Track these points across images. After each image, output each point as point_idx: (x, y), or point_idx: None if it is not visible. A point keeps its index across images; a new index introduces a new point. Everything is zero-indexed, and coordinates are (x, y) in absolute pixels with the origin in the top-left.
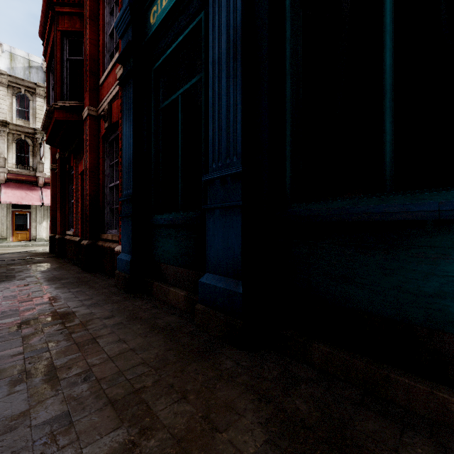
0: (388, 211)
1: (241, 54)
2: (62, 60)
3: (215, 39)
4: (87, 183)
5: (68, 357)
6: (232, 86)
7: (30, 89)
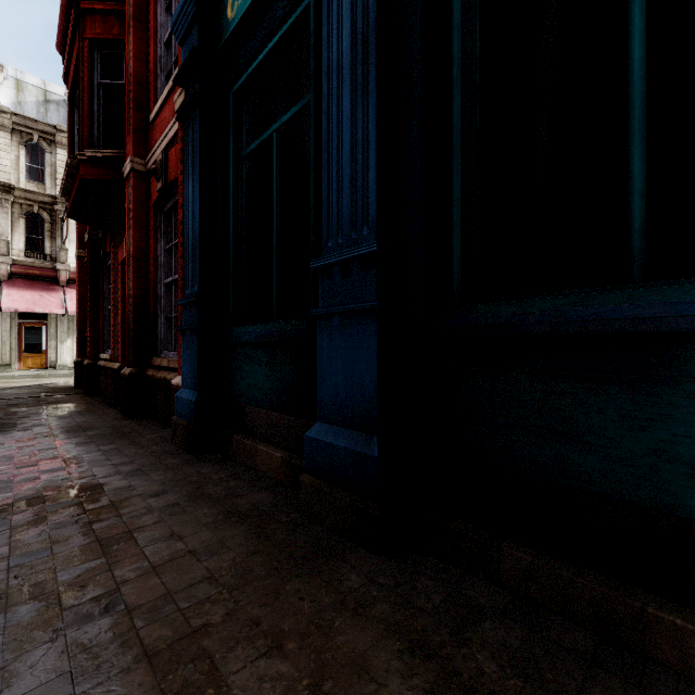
0: (640, 316)
1: (376, 53)
2: (91, 85)
3: (332, 32)
4: (130, 278)
5: (82, 567)
6: (360, 108)
7: (46, 136)
